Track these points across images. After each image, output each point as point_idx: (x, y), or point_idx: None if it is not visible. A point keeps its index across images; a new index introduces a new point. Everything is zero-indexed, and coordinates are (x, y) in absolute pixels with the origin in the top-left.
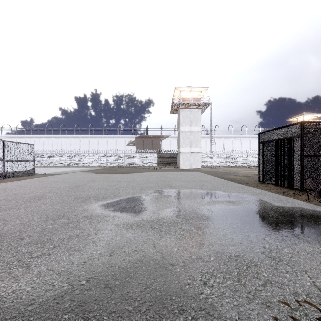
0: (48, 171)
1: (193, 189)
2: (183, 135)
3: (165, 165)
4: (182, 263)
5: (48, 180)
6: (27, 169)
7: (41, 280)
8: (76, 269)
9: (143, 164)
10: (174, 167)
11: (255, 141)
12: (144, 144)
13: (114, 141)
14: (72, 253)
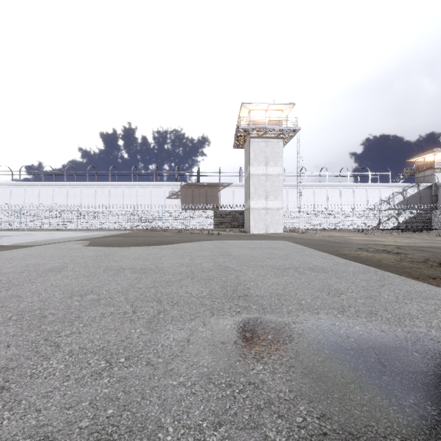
0: (19, 239)
1: (326, 320)
2: (254, 181)
3: (225, 228)
4: None
5: None
6: None
7: None
8: None
9: (191, 226)
10: (240, 232)
11: (361, 192)
12: (193, 195)
13: (148, 191)
14: None
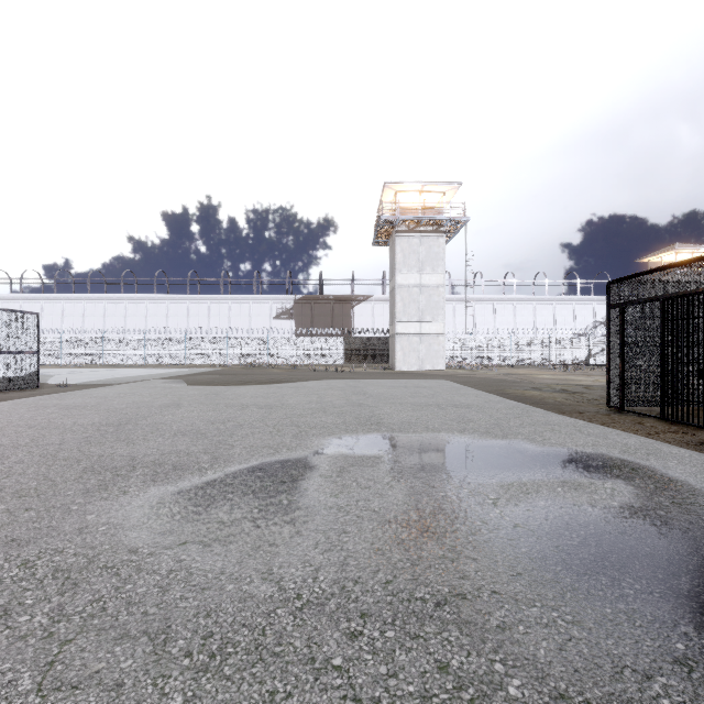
0: (81, 378)
1: (443, 435)
2: (403, 294)
3: (361, 363)
4: None
5: (58, 405)
6: (20, 375)
7: None
8: None
9: (310, 360)
10: (383, 368)
11: (566, 309)
12: (313, 314)
13: (246, 308)
14: None
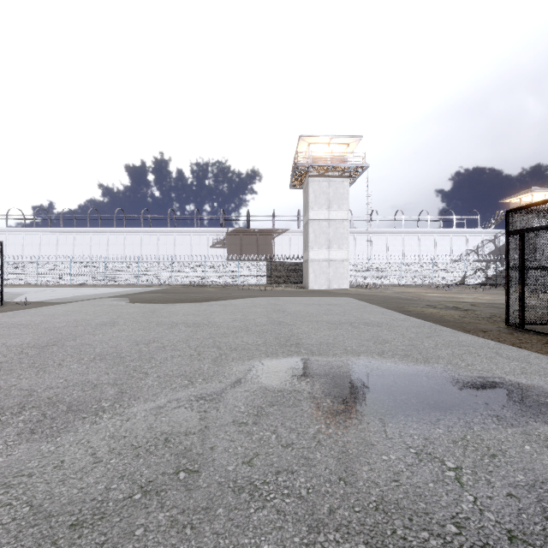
0: (45, 296)
1: (364, 360)
2: (314, 227)
3: (280, 283)
4: None
5: (3, 323)
6: None
7: None
8: None
9: (239, 281)
10: (298, 288)
11: (444, 240)
12: (242, 244)
13: (188, 238)
14: None
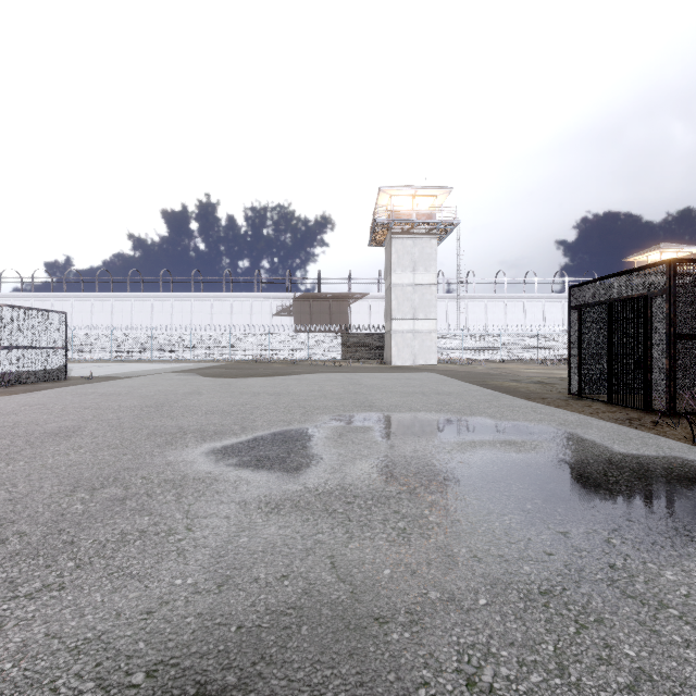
0: (100, 371)
1: (422, 414)
2: (397, 293)
3: (358, 358)
4: (405, 613)
5: (95, 393)
6: (51, 368)
7: (25, 669)
8: (125, 633)
9: (309, 356)
10: (379, 363)
11: (555, 306)
12: (312, 312)
13: (247, 305)
14: (123, 583)
